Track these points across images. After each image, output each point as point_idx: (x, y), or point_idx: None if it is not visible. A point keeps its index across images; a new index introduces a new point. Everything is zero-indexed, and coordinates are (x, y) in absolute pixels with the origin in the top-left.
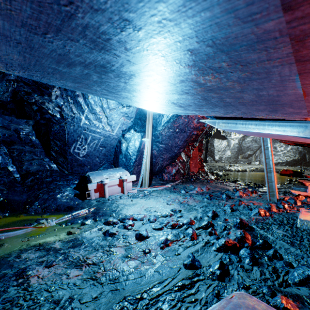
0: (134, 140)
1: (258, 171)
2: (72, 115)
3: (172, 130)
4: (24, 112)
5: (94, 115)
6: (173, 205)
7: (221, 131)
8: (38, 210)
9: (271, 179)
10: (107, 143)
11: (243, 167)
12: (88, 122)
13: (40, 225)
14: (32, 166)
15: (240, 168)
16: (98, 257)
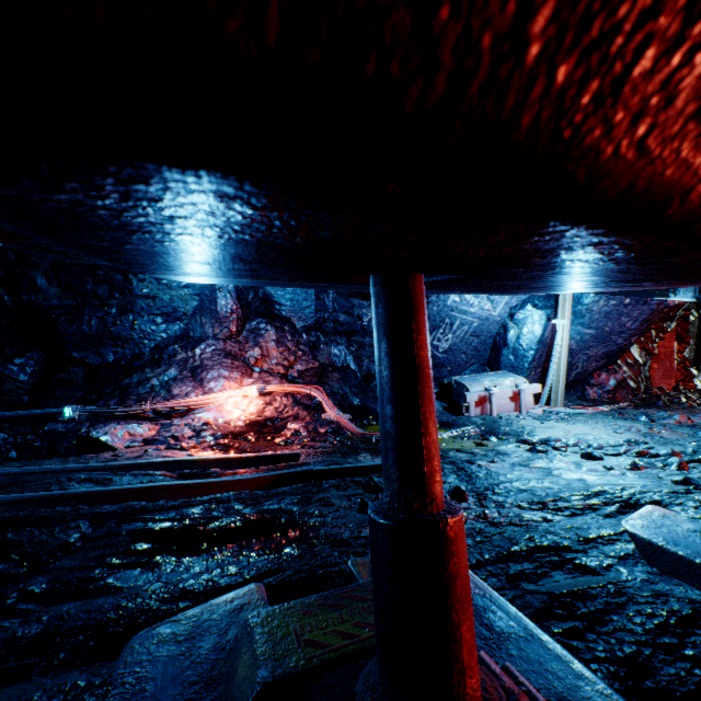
0: (533, 323)
1: None
2: None
3: (615, 301)
4: None
5: None
6: (627, 434)
7: None
8: None
9: None
10: (482, 330)
11: None
12: (458, 298)
13: None
14: (373, 366)
15: None
16: (543, 465)
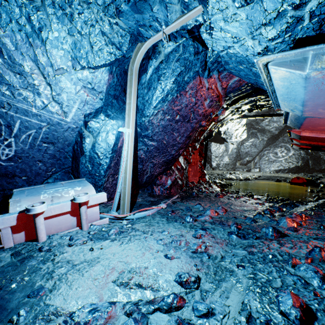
0: (106, 132)
1: (262, 179)
2: None
3: (170, 116)
4: None
5: (19, 77)
6: (178, 258)
7: (222, 132)
8: None
9: None
10: (57, 136)
11: (244, 175)
12: (8, 90)
13: None
14: None
15: (242, 176)
16: None
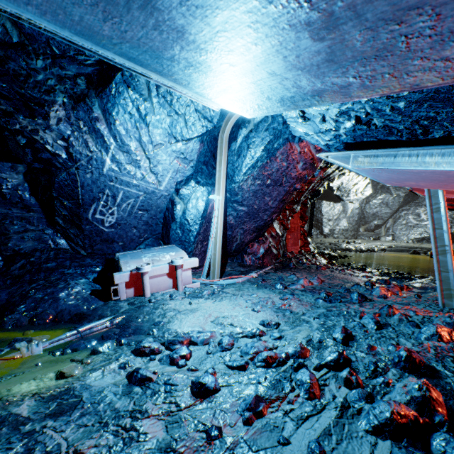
0: (196, 198)
1: (393, 251)
2: (88, 153)
3: (260, 181)
4: (8, 149)
5: (126, 155)
6: (263, 312)
7: (335, 187)
8: (20, 321)
9: (446, 266)
10: (151, 204)
11: (369, 245)
12: (116, 167)
13: (12, 355)
14: (25, 243)
15: (364, 247)
16: (101, 451)
